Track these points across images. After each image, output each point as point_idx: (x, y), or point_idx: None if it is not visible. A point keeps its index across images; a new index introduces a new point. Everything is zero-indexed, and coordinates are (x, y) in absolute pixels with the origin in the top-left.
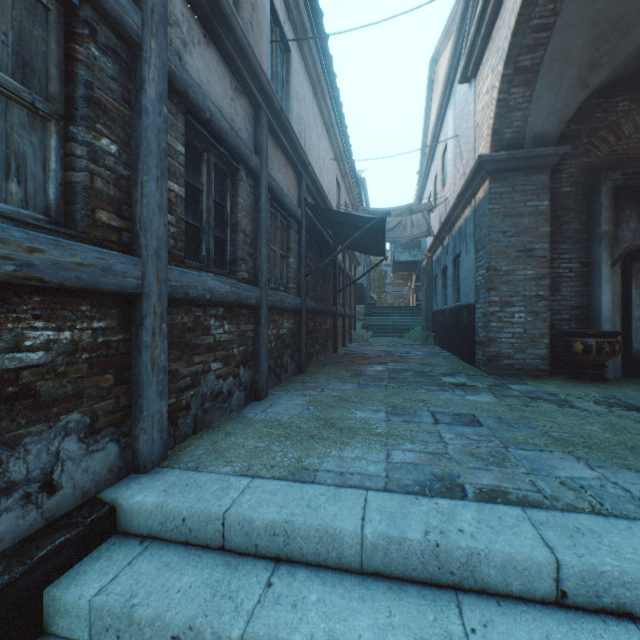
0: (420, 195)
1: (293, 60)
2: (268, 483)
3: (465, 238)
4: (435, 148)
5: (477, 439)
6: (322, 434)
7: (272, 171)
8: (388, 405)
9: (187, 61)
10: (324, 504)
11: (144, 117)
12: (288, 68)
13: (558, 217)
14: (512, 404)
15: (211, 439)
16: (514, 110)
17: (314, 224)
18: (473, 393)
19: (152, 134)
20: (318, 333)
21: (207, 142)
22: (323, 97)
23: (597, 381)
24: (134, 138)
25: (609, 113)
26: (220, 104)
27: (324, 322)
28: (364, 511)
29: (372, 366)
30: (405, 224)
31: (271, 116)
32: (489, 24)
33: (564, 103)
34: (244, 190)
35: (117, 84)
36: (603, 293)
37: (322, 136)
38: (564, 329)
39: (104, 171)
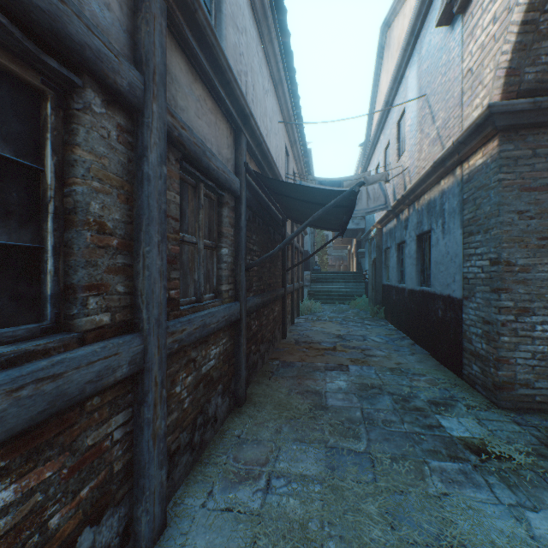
0: (365, 166)
1: None
2: None
3: (441, 214)
4: (387, 116)
5: None
6: None
7: (184, 112)
8: None
9: None
10: None
11: None
12: None
13: None
14: None
15: None
16: (545, 37)
17: (259, 197)
18: (530, 498)
19: None
20: (264, 329)
21: None
22: (270, 41)
23: None
24: None
25: None
26: None
27: (271, 311)
28: None
29: (332, 377)
30: (360, 196)
31: (176, 8)
32: None
33: None
34: (96, 133)
35: None
36: None
37: (269, 92)
38: None
39: None
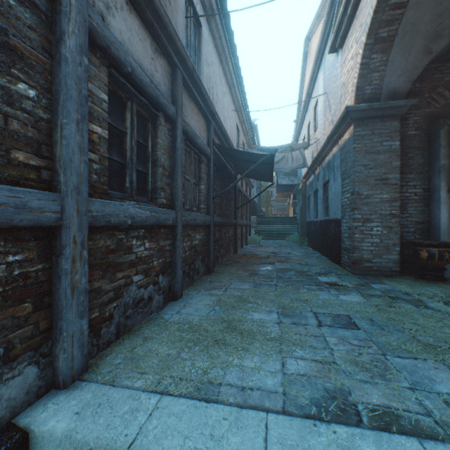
0: (297, 137)
1: (203, 33)
2: (175, 402)
3: (333, 169)
4: (308, 103)
5: (357, 344)
6: (225, 339)
7: (186, 118)
8: (279, 306)
9: (110, 22)
10: (227, 433)
11: (63, 65)
12: (200, 39)
13: (406, 154)
14: (378, 304)
15: (130, 345)
16: (373, 71)
17: (220, 159)
18: (344, 293)
19: (72, 81)
20: (223, 240)
21: (130, 92)
22: (226, 63)
23: (439, 281)
24: (54, 84)
25: (445, 74)
26: (141, 61)
27: (227, 231)
28: (266, 444)
29: (263, 266)
30: (287, 158)
31: (185, 74)
32: (354, 5)
33: (412, 66)
34: (163, 133)
35: (36, 34)
36: (441, 212)
37: (226, 93)
38: (410, 239)
39: (21, 113)
